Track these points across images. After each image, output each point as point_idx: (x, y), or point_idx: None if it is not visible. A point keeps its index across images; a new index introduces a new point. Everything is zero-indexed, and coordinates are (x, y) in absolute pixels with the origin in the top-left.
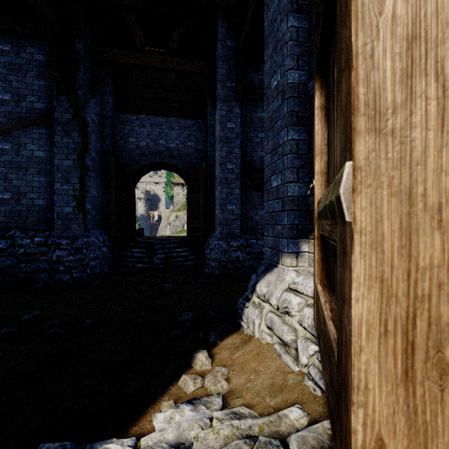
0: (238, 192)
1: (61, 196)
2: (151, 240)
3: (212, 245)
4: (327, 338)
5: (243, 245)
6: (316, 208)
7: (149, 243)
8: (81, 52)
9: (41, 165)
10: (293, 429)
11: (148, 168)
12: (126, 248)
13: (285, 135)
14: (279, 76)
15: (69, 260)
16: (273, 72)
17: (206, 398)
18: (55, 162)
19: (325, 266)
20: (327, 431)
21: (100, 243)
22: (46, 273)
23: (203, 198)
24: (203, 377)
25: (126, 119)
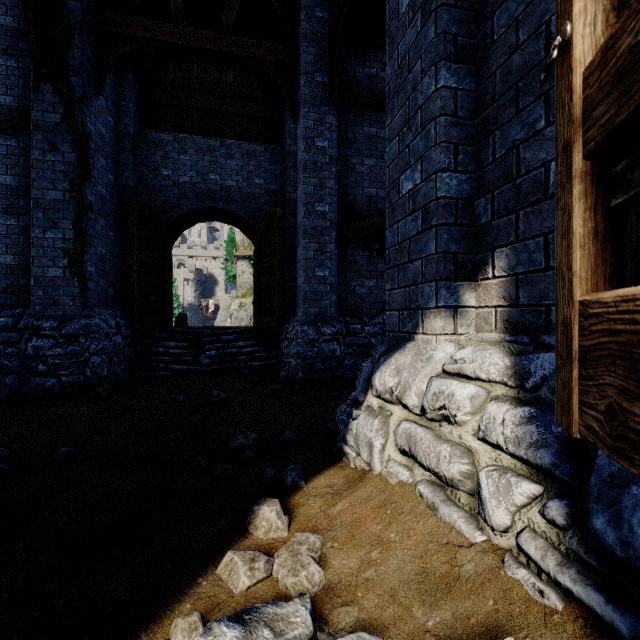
0: (334, 249)
1: (42, 250)
2: (198, 329)
3: (292, 333)
4: None
5: (341, 333)
6: (579, 90)
7: (193, 334)
8: (76, 13)
9: (10, 198)
10: None
11: (192, 217)
12: (157, 341)
13: (432, 81)
14: None
15: (55, 355)
16: None
17: (274, 609)
18: (32, 193)
19: (608, 252)
20: None
21: (110, 328)
22: (15, 376)
23: (279, 262)
24: (269, 554)
25: (158, 140)
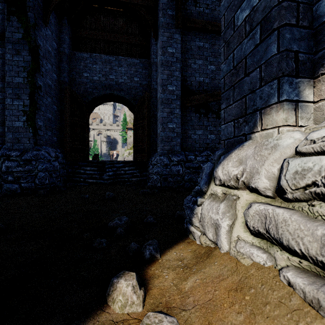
0: (178, 112)
1: (11, 111)
2: (103, 161)
3: (154, 160)
4: None
5: (182, 160)
6: None
7: (100, 163)
8: None
9: None
10: None
11: (100, 99)
12: (80, 166)
13: None
14: None
15: (18, 171)
16: None
17: None
18: (6, 79)
19: None
20: None
21: (51, 157)
22: None
23: (147, 123)
24: None
25: (81, 57)
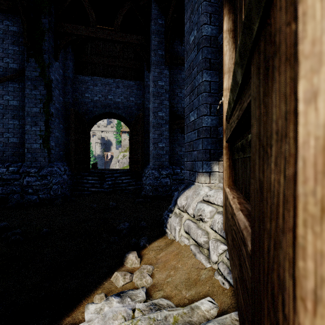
0: (167, 134)
1: (30, 135)
2: (102, 171)
3: (147, 173)
4: (235, 230)
5: (170, 174)
6: (225, 120)
7: (100, 173)
8: (46, 25)
9: (15, 111)
10: (204, 319)
11: (100, 116)
12: (83, 177)
13: (200, 78)
14: (195, 31)
15: (36, 184)
16: (191, 30)
17: (132, 291)
18: (26, 109)
19: (233, 172)
20: (234, 322)
21: (61, 172)
22: (18, 195)
23: (141, 139)
24: (132, 273)
25: (83, 80)
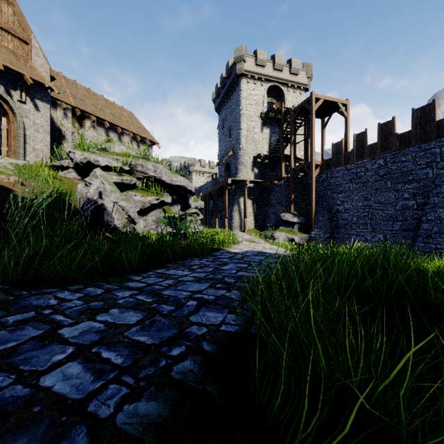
0: None
1: None
2: None
3: None
4: None
5: None
6: None
7: None
8: None
9: None
10: None
11: None
12: None
13: None
14: None
15: None
16: None
17: None
18: None
19: None
20: None
21: None
22: None
23: None
24: None
25: None
